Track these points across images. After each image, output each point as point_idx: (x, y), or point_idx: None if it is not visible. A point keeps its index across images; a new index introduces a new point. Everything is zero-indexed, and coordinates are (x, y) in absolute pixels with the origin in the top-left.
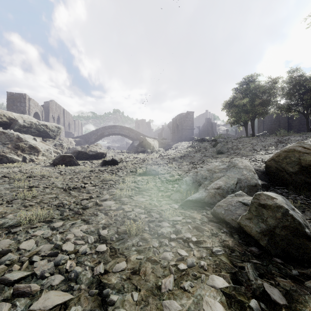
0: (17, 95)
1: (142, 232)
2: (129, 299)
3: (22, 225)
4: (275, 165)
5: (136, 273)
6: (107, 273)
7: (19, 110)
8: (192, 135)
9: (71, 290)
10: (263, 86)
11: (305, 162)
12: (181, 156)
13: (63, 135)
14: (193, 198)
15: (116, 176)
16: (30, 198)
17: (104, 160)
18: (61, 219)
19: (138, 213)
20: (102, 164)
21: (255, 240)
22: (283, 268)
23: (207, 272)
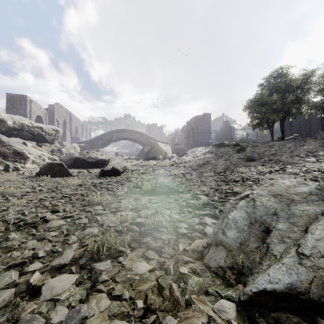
0: (17, 96)
1: None
2: None
3: None
4: None
5: None
6: None
7: (19, 112)
8: (208, 140)
9: None
10: (297, 79)
11: None
12: (200, 163)
13: (69, 141)
14: (277, 287)
15: (111, 195)
16: None
17: (102, 169)
18: None
19: None
20: (99, 175)
21: None
22: None
23: None
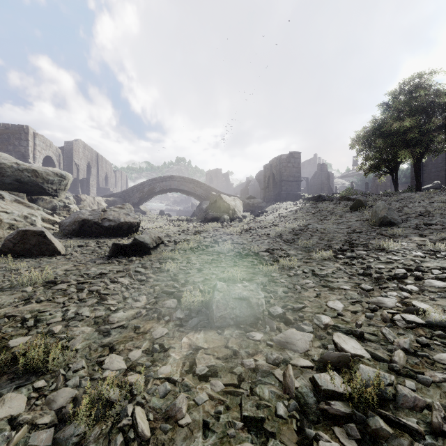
0: (14, 127)
1: None
2: None
3: None
4: None
5: None
6: None
7: (17, 151)
8: (297, 191)
9: None
10: None
11: None
12: (294, 229)
13: (94, 193)
14: None
15: (96, 325)
16: None
17: (113, 244)
18: None
19: None
20: (110, 254)
21: None
22: None
23: None
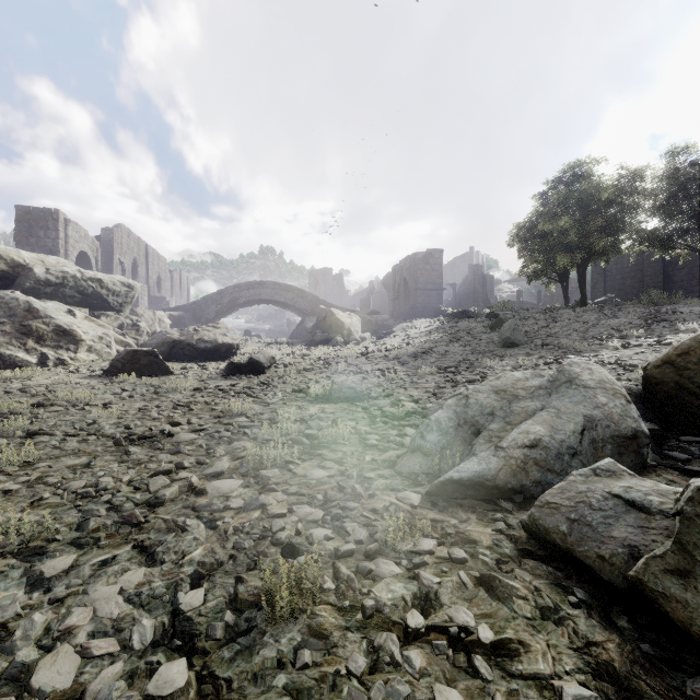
0: (38, 212)
1: (314, 600)
2: None
3: None
4: (676, 379)
5: None
6: None
7: (43, 246)
8: (438, 304)
9: None
10: (609, 187)
11: None
12: (416, 352)
13: (145, 305)
14: (464, 475)
15: (257, 404)
16: (16, 467)
17: (230, 363)
18: (75, 543)
19: (306, 522)
20: (226, 373)
21: None
22: None
23: None
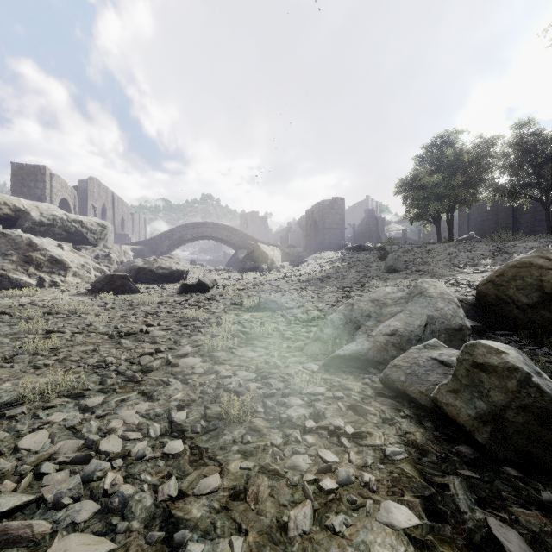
0: (29, 167)
1: (252, 415)
2: (224, 551)
3: (27, 403)
4: (495, 293)
5: (239, 497)
6: (183, 498)
7: (33, 194)
8: (341, 240)
9: (112, 532)
10: (469, 151)
11: (551, 286)
12: (322, 276)
13: (112, 240)
14: (346, 352)
15: (206, 312)
16: (46, 351)
17: (184, 284)
18: (101, 391)
19: (245, 380)
20: (180, 292)
21: (465, 432)
22: (522, 487)
23: (376, 495)
